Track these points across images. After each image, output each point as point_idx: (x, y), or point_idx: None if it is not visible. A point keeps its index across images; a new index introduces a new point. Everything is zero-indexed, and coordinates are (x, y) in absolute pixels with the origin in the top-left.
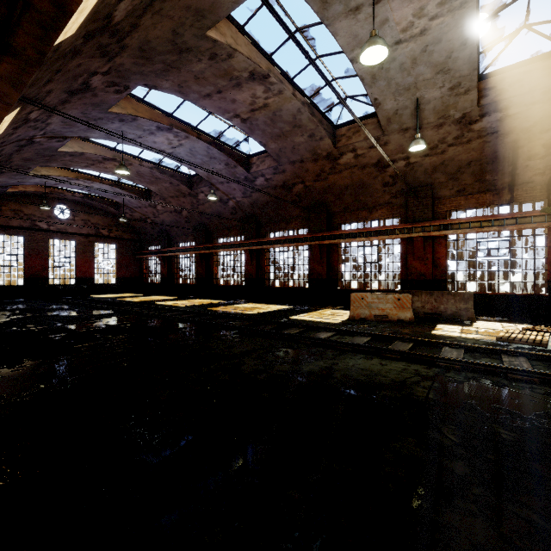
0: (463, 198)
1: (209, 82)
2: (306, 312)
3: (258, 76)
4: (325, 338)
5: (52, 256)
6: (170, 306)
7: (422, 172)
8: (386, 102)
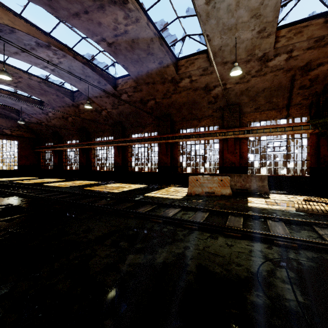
0: (258, 113)
1: None
2: (157, 189)
3: None
4: (174, 217)
5: None
6: (53, 187)
7: (233, 95)
8: (215, 38)
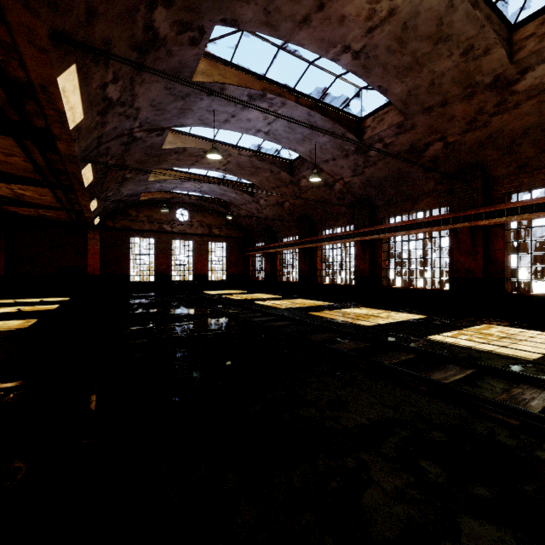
0: None
1: None
2: (454, 327)
3: None
4: None
5: (174, 255)
6: (267, 308)
7: None
8: None
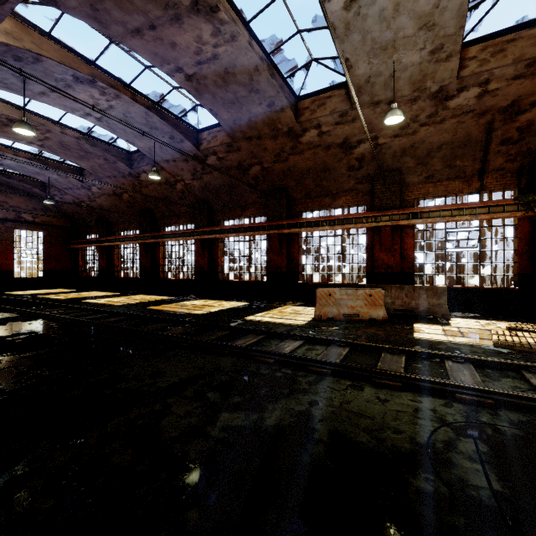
0: (432, 185)
1: (136, 7)
2: (265, 310)
3: (204, 6)
4: (292, 354)
5: None
6: (100, 306)
7: (390, 155)
8: (359, 64)
